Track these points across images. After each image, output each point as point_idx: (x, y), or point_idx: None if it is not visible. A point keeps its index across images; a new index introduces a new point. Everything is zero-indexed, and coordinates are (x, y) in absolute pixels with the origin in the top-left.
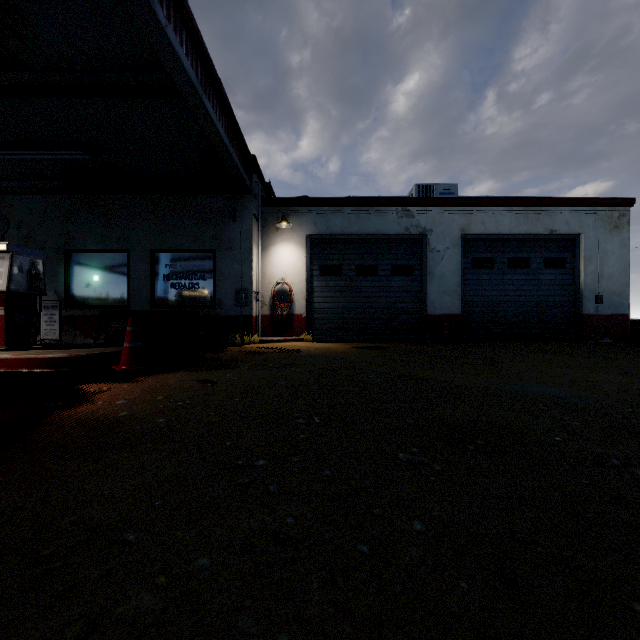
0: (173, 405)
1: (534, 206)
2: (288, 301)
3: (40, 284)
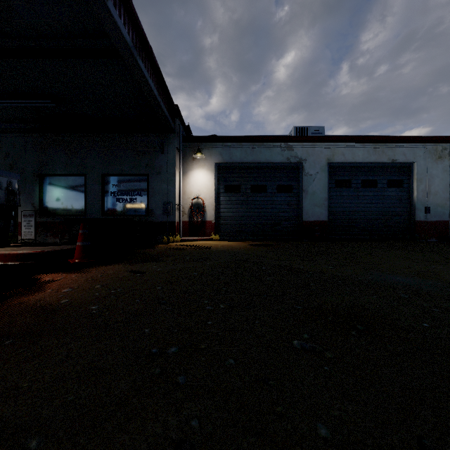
0: (107, 293)
1: (380, 142)
2: (202, 211)
3: (15, 198)
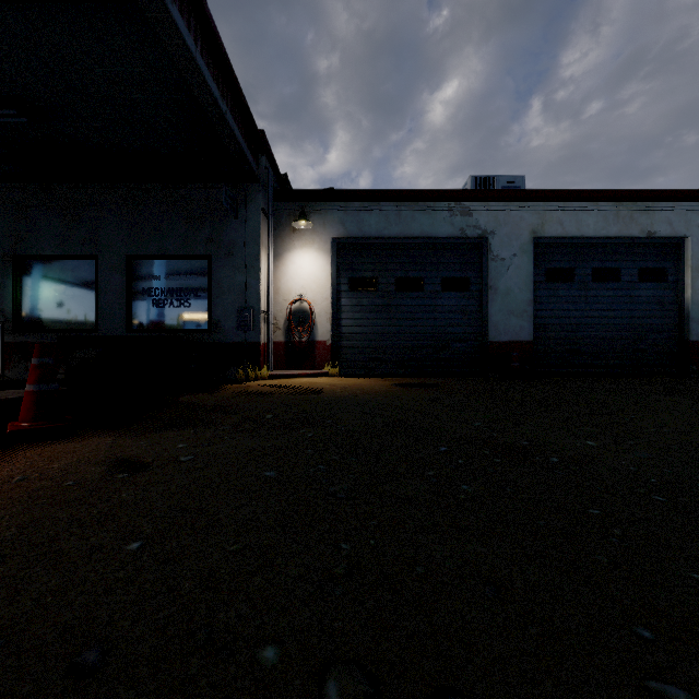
0: None
1: (627, 201)
2: (308, 324)
3: None
